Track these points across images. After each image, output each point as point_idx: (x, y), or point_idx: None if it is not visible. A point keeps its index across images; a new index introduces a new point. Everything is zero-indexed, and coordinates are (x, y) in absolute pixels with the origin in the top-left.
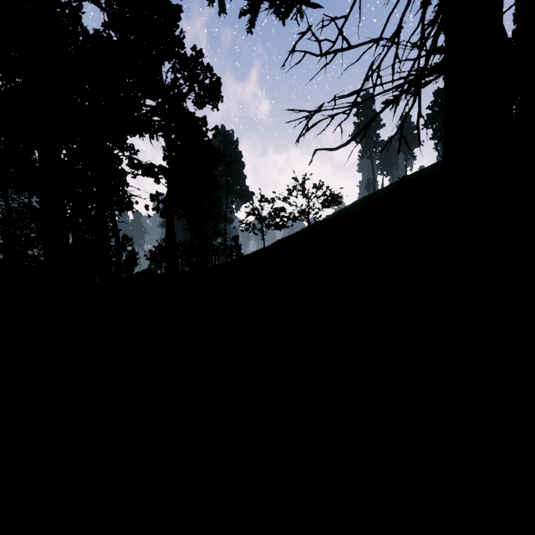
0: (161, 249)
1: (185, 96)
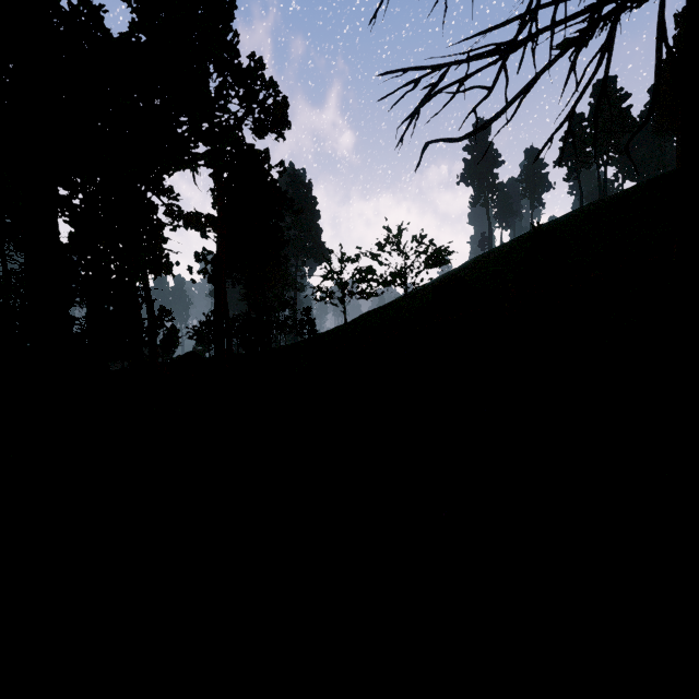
0: (209, 325)
1: (240, 121)
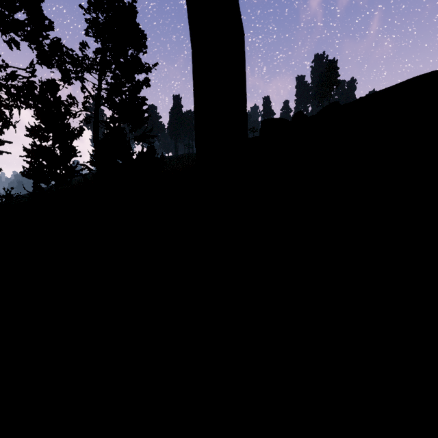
0: None
1: None
